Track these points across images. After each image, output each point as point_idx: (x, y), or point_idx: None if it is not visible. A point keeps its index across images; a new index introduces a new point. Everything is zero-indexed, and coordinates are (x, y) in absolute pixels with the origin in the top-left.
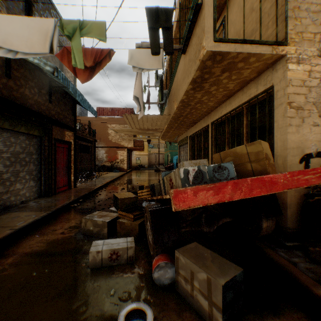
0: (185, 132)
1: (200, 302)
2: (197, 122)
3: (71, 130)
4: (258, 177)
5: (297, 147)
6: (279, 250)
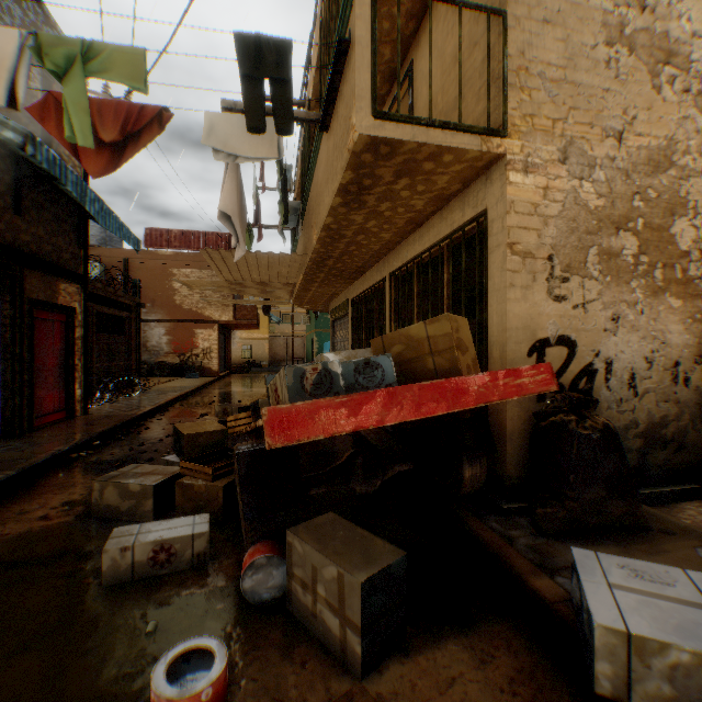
0: (343, 291)
1: (327, 623)
2: (366, 271)
3: (75, 279)
4: (433, 382)
5: (525, 326)
6: (491, 519)
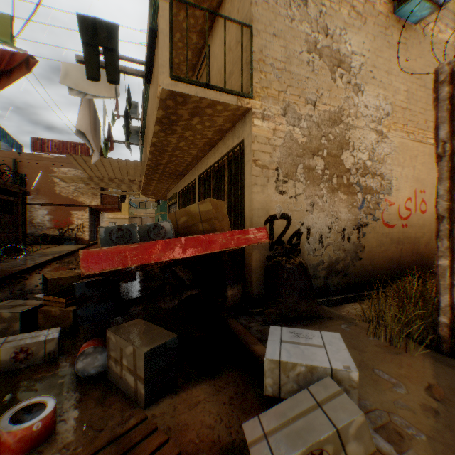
0: (174, 187)
1: (128, 381)
2: (186, 174)
3: None
4: (194, 236)
5: (263, 208)
6: (242, 318)
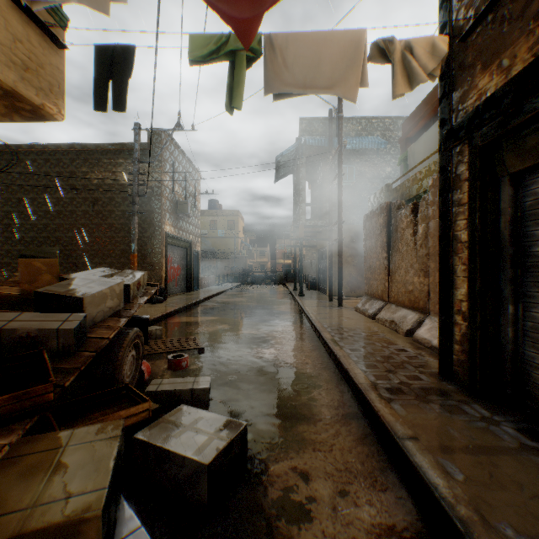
0: None
1: None
2: None
3: None
4: None
5: None
6: None
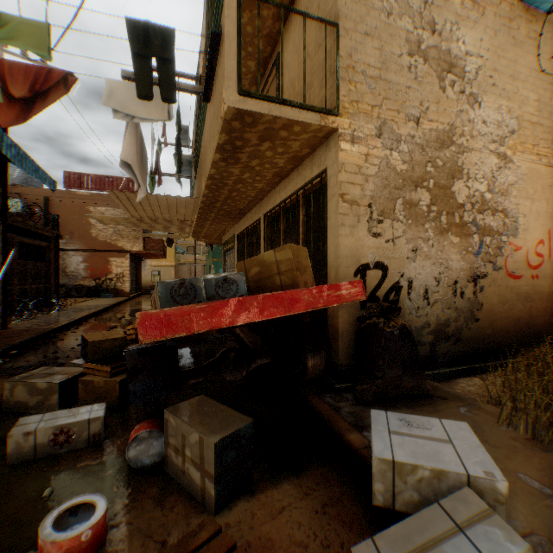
0: (231, 228)
1: (192, 477)
2: (247, 212)
3: None
4: (274, 293)
5: (352, 255)
6: (327, 396)
